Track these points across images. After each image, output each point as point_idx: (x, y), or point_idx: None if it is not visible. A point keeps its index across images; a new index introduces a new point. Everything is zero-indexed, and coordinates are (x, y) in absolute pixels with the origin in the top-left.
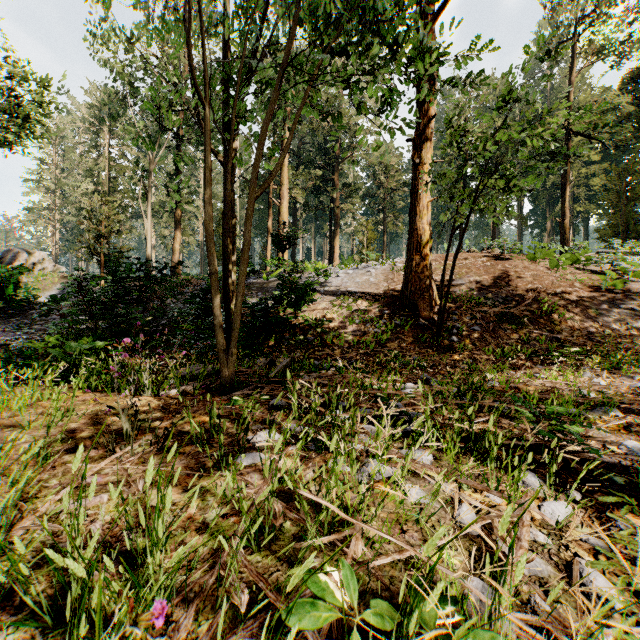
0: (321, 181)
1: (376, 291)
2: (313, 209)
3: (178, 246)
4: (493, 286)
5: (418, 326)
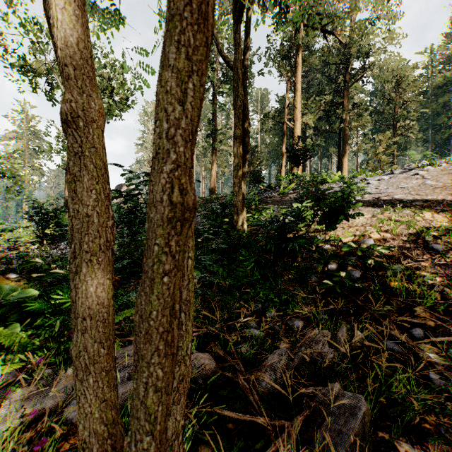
0: (329, 106)
1: (450, 197)
2: (322, 132)
3: (214, 174)
4: None
5: None
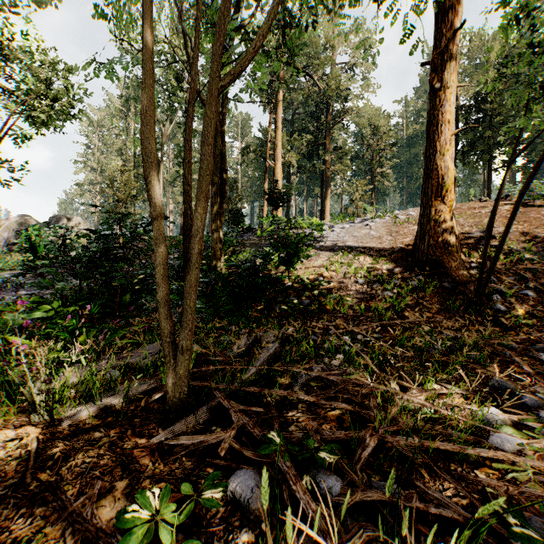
0: (313, 146)
1: (380, 245)
2: (305, 172)
3: None
4: (533, 237)
5: (442, 288)
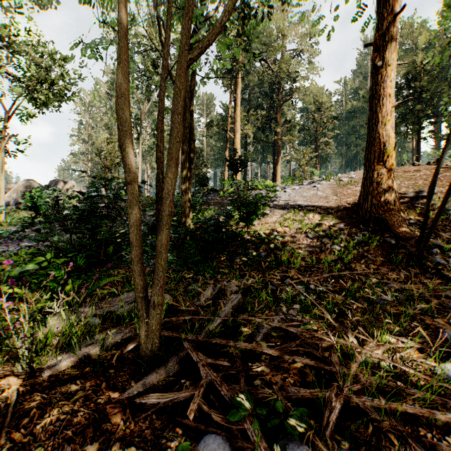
0: (266, 120)
1: (326, 204)
2: (260, 142)
3: None
4: None
5: (385, 243)
